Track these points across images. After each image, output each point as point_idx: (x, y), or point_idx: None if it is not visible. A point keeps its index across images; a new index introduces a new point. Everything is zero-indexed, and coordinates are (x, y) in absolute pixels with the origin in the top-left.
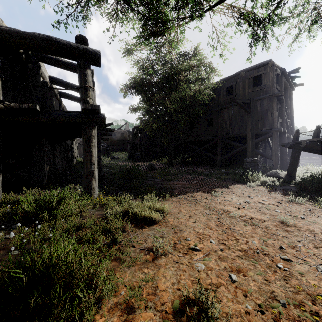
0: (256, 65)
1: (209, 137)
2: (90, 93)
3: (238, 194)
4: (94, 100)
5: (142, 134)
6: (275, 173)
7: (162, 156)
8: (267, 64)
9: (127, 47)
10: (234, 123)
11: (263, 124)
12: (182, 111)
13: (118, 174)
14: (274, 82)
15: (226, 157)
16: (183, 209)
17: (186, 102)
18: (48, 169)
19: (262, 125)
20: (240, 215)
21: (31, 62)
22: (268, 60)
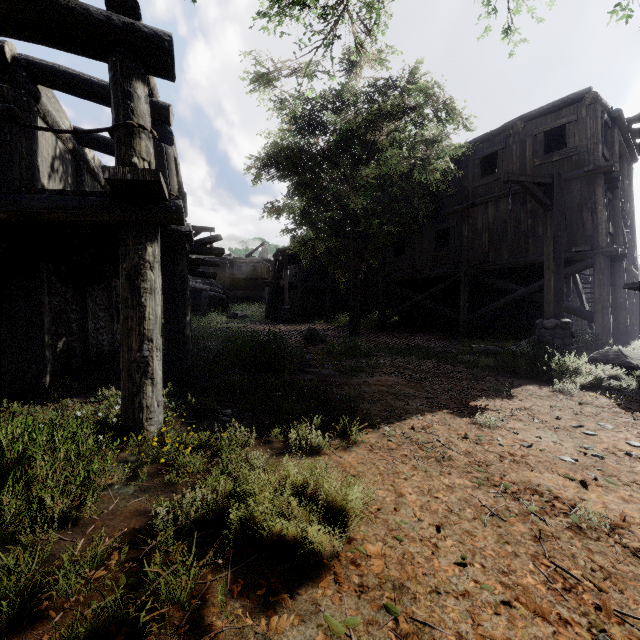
0: (553, 104)
1: (440, 270)
2: (142, 146)
3: (547, 419)
4: (172, 178)
5: (294, 266)
6: (616, 355)
7: (336, 311)
8: (581, 100)
9: (259, 71)
10: (499, 238)
11: (571, 237)
12: (382, 212)
13: (234, 357)
14: (600, 139)
15: (481, 315)
16: (408, 483)
17: (393, 190)
18: (61, 346)
19: (568, 240)
20: (609, 522)
21: (12, 82)
22: (584, 89)
